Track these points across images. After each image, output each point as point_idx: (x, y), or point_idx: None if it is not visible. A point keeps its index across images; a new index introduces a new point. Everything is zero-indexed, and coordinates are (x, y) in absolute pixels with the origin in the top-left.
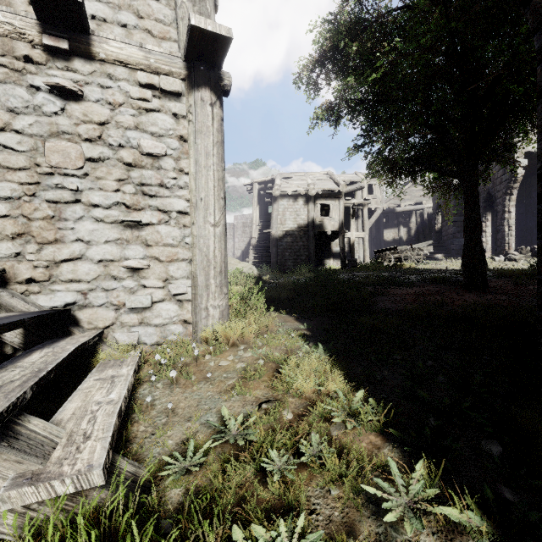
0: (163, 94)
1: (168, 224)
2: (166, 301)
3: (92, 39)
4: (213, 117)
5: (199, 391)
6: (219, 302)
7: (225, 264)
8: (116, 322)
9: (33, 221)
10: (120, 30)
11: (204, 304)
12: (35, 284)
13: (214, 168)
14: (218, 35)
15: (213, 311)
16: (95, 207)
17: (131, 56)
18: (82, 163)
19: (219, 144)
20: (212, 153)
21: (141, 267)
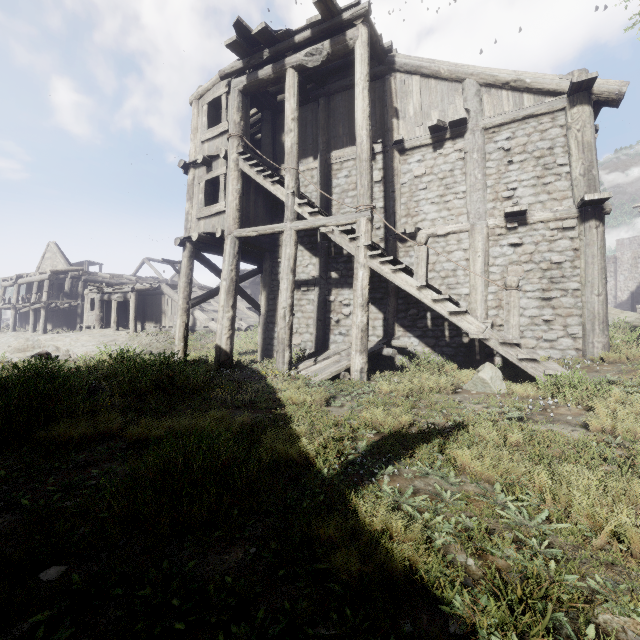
0: (564, 229)
1: (566, 297)
2: (565, 337)
3: (527, 217)
4: (597, 234)
5: (592, 374)
6: (602, 340)
7: (606, 317)
8: (537, 346)
9: (502, 301)
10: (539, 205)
11: (590, 340)
12: (502, 327)
13: (598, 263)
14: (602, 198)
15: (597, 344)
16: (527, 292)
17: (546, 217)
18: (523, 274)
19: (601, 248)
20: (597, 255)
21: (550, 319)
